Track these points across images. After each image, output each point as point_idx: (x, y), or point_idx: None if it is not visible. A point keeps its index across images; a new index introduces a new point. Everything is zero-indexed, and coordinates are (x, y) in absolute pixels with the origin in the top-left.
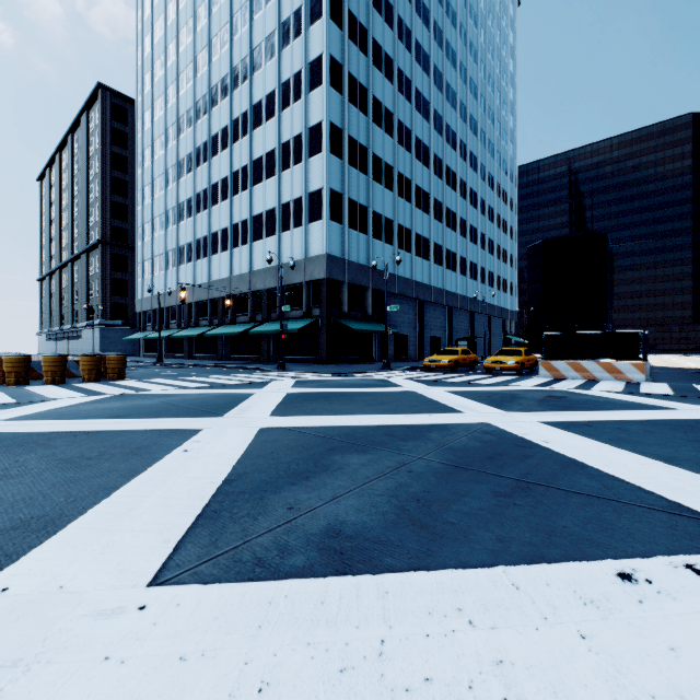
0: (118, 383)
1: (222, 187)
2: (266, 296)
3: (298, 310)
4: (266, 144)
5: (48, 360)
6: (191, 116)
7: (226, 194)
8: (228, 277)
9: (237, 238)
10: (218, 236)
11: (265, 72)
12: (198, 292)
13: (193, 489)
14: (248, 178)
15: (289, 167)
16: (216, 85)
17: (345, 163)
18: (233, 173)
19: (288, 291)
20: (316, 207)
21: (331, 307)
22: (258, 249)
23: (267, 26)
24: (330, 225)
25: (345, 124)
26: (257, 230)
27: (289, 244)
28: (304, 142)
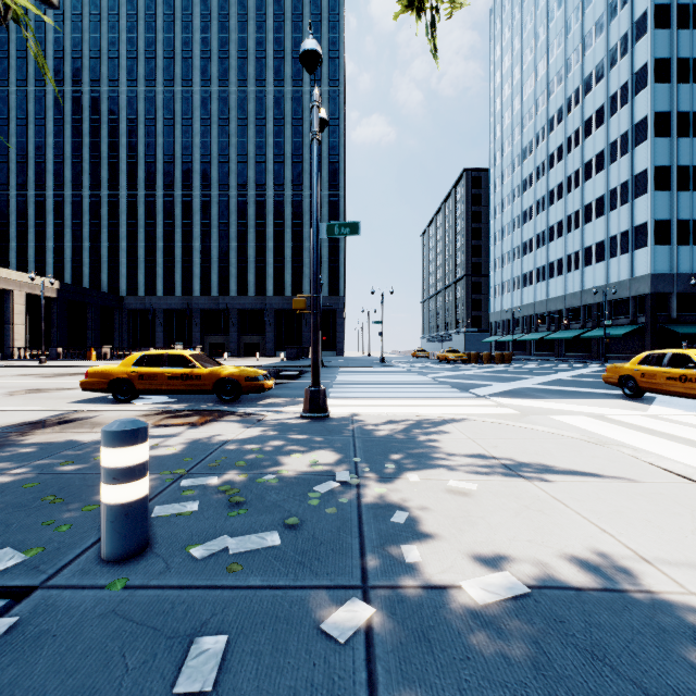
0: (513, 365)
1: (557, 228)
2: (595, 309)
3: (624, 318)
4: (595, 192)
5: (485, 354)
6: (532, 178)
7: (561, 233)
8: (562, 295)
9: (570, 266)
10: (554, 265)
11: (594, 137)
12: (537, 307)
13: (564, 376)
14: (580, 220)
15: (615, 208)
16: (552, 153)
17: (673, 192)
18: (567, 217)
19: (615, 304)
20: (641, 237)
21: (657, 315)
22: (588, 273)
23: (596, 102)
24: (655, 250)
25: (673, 159)
26: (587, 258)
27: (615, 268)
28: (629, 188)
